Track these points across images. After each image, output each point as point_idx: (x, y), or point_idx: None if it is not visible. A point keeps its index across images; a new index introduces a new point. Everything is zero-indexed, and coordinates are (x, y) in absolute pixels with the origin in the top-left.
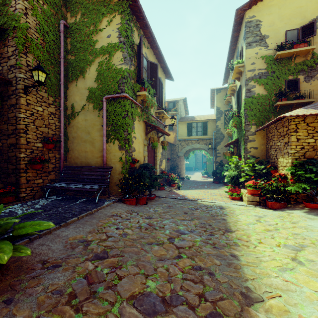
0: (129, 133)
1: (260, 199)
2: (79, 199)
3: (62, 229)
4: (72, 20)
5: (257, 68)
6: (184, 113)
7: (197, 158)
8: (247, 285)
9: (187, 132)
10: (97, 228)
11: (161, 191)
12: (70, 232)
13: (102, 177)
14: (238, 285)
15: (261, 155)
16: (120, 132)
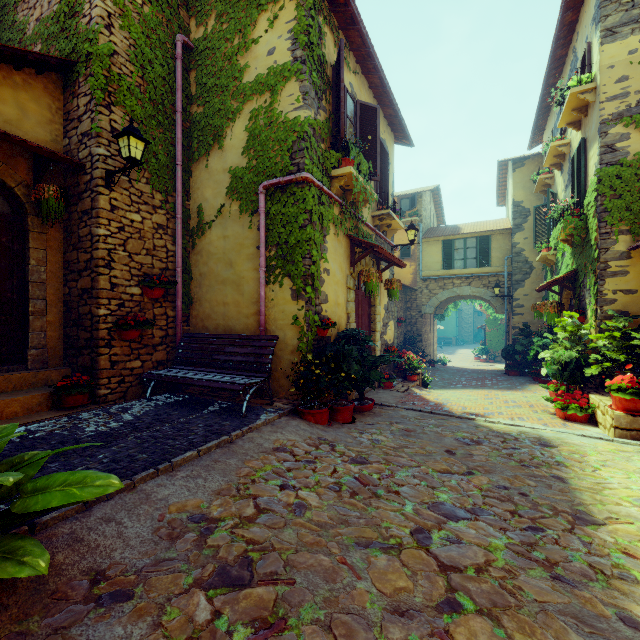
0: (314, 262)
1: None
2: (209, 406)
3: (160, 479)
4: (199, 33)
5: (633, 88)
6: (433, 220)
7: (462, 318)
8: None
9: (441, 262)
10: (237, 483)
11: (385, 390)
12: (175, 488)
13: (255, 358)
14: None
15: None
16: (295, 259)
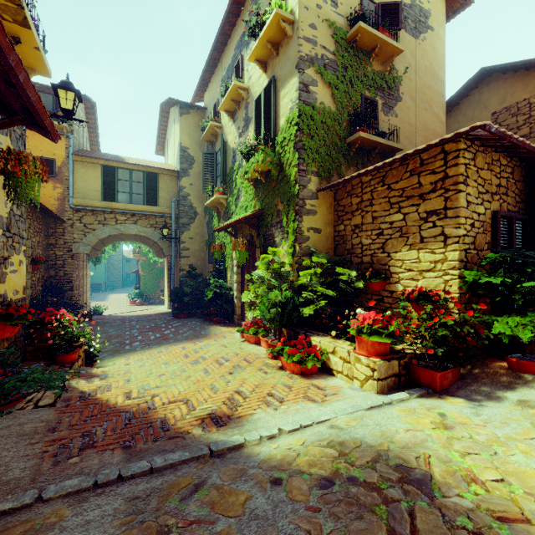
0: None
1: (399, 366)
2: None
3: None
4: None
5: (320, 41)
6: (87, 145)
7: (112, 264)
8: None
9: (101, 191)
10: None
11: None
12: None
13: None
14: None
15: (326, 249)
16: None
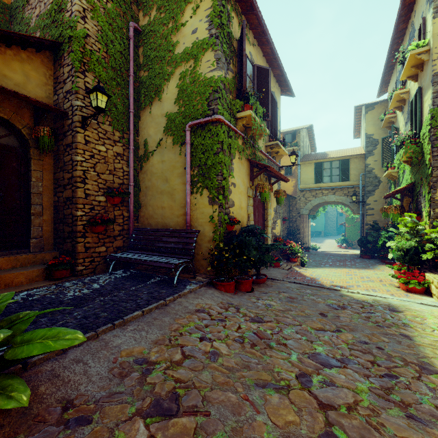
0: (224, 178)
1: None
2: (151, 278)
3: (115, 331)
4: (145, 21)
5: None
6: (308, 149)
7: (328, 217)
8: None
9: (314, 178)
10: (169, 335)
11: (274, 268)
12: (126, 338)
13: (183, 245)
14: None
15: None
16: (211, 176)
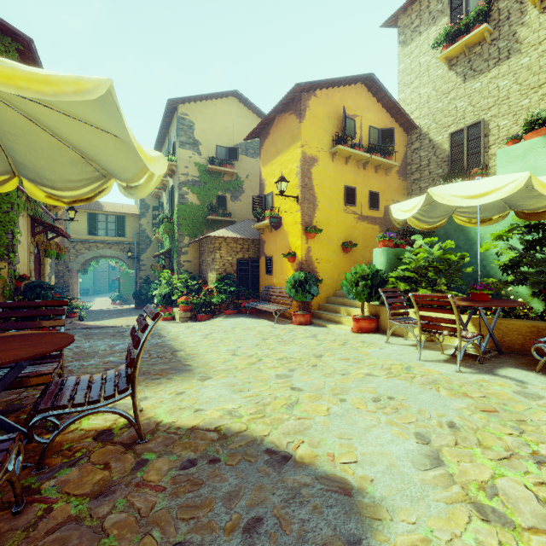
0: (14, 236)
1: (191, 314)
2: None
3: None
4: None
5: (190, 173)
6: None
7: (99, 271)
8: (175, 349)
9: (87, 229)
10: None
11: None
12: None
13: None
14: (170, 350)
15: (194, 270)
16: None
